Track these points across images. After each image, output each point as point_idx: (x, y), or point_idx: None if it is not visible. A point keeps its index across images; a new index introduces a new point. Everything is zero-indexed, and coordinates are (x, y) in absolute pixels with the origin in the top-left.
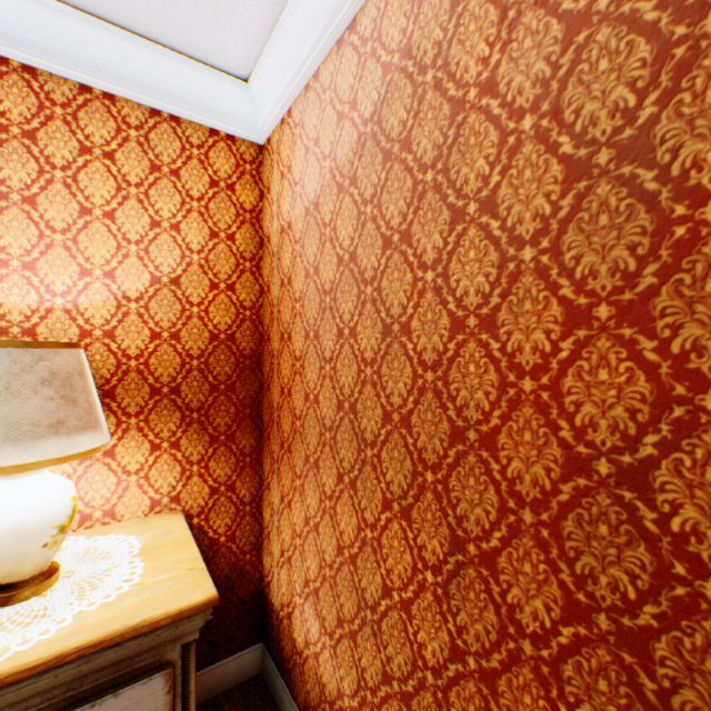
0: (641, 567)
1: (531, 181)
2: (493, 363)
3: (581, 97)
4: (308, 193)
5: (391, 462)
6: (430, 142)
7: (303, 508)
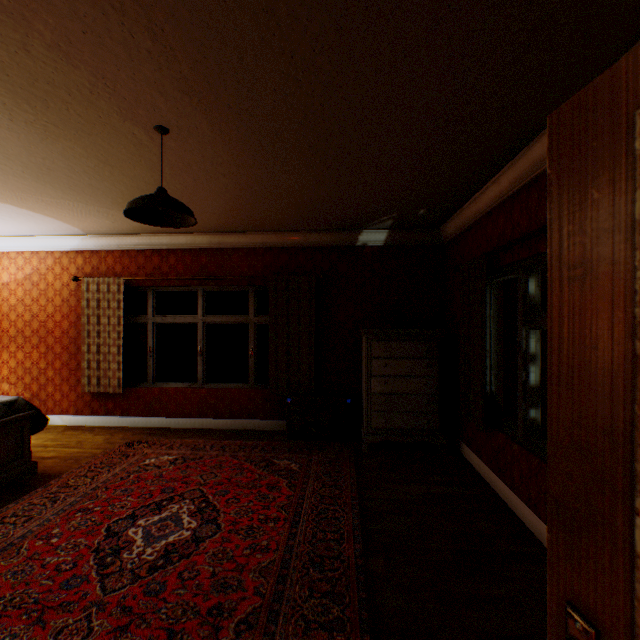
0: (70, 340)
1: (60, 300)
2: (55, 322)
3: (65, 293)
4: (5, 280)
5: (35, 339)
6: (44, 287)
7: (3, 360)
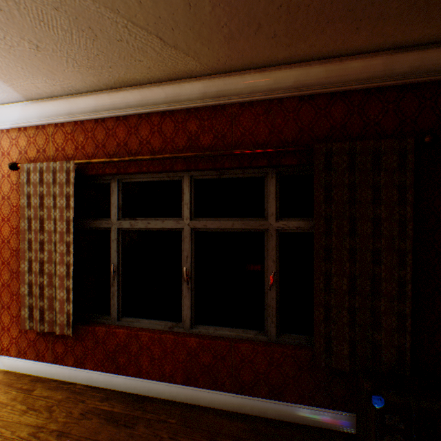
0: (10, 253)
1: None
2: None
3: (5, 187)
4: None
5: None
6: None
7: None
